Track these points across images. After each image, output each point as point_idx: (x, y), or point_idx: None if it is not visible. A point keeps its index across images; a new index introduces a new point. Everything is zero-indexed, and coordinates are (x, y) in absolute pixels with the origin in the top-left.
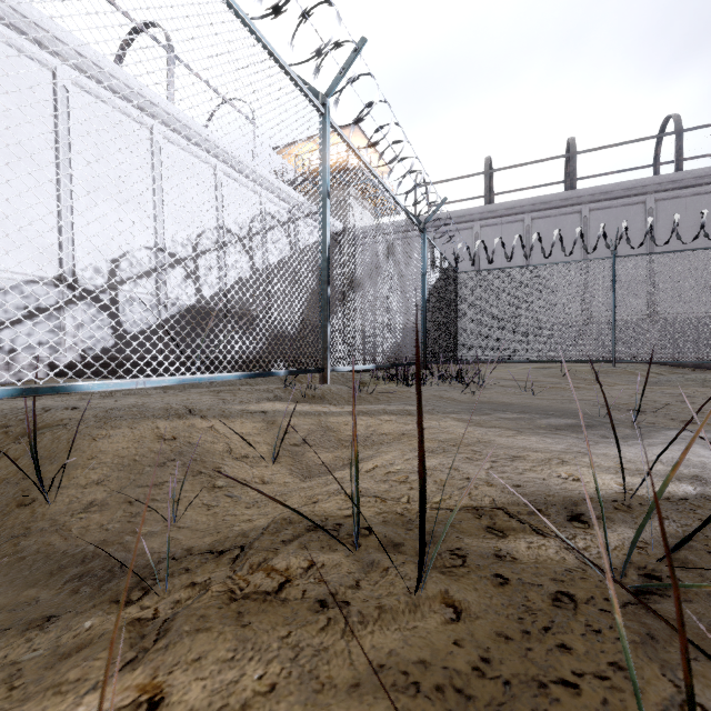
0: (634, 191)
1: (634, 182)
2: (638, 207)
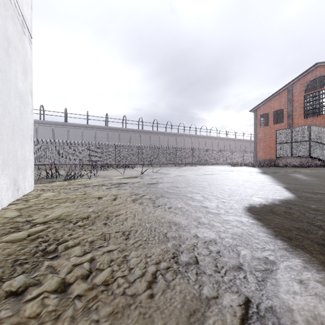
0: (79, 126)
1: (79, 124)
2: (80, 129)
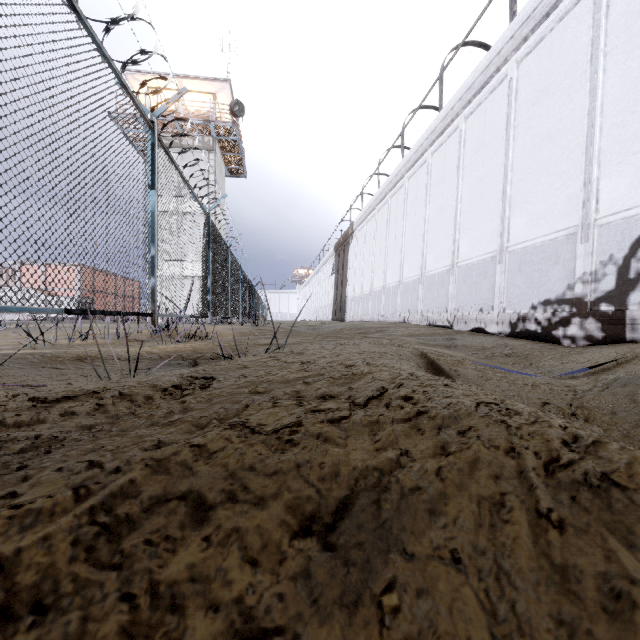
0: None
1: None
2: None
